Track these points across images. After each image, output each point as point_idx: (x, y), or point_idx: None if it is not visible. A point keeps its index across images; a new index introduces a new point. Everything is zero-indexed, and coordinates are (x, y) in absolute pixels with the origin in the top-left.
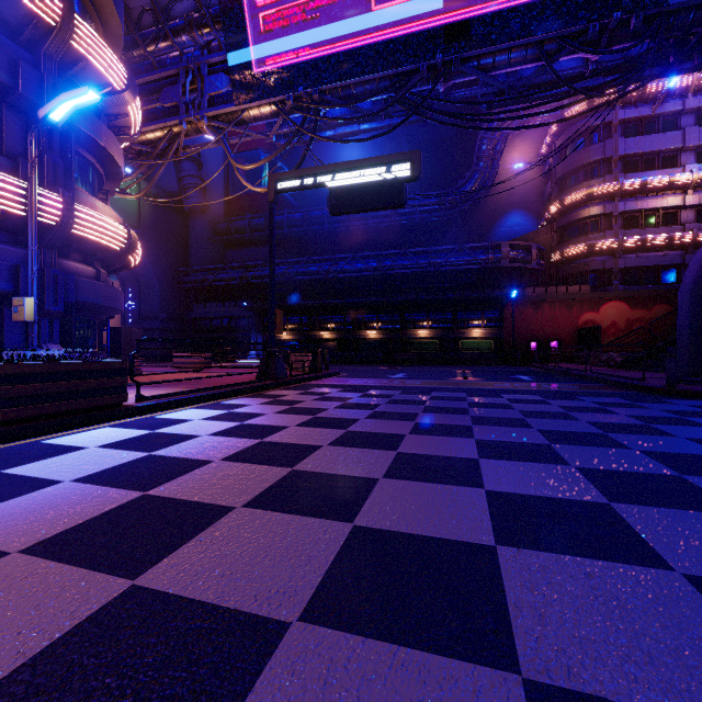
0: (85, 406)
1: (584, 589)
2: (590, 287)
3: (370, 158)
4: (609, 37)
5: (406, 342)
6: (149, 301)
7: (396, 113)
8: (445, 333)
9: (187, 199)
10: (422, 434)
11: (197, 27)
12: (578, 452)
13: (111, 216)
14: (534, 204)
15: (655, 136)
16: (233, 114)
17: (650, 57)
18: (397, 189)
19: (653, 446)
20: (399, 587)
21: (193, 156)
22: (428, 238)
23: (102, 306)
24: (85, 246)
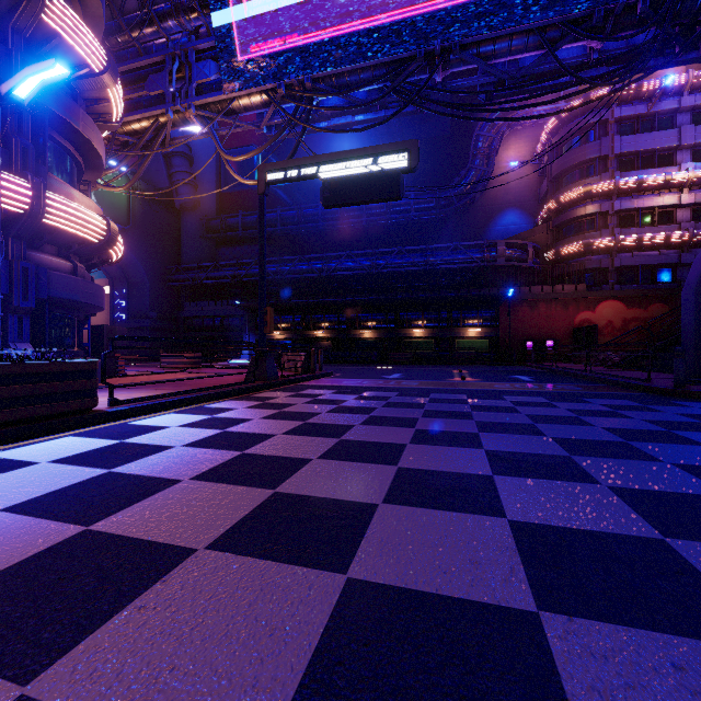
0: (45, 412)
1: (681, 696)
2: (586, 286)
3: (365, 148)
4: (613, 24)
5: (401, 342)
6: (139, 299)
7: (392, 104)
8: (441, 333)
9: (177, 195)
10: (425, 444)
11: (185, 12)
12: (605, 466)
13: (89, 207)
14: (530, 203)
15: (651, 134)
16: (222, 103)
17: (657, 44)
18: (394, 180)
19: (686, 458)
20: (414, 695)
21: (184, 151)
22: (423, 237)
23: (79, 303)
24: (59, 237)
